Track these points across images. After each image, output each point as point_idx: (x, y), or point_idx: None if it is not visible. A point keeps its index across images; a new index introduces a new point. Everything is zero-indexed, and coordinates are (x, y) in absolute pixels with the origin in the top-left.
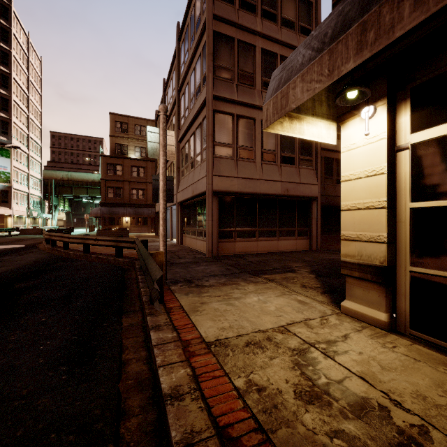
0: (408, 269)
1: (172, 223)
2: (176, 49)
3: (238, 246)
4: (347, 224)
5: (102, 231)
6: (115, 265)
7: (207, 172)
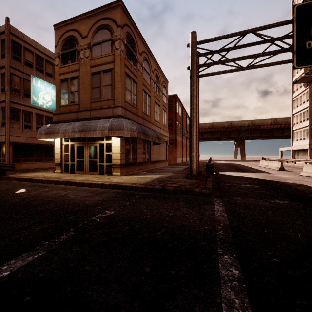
0: (64, 163)
1: None
2: None
3: (23, 165)
4: (55, 156)
5: None
6: None
7: (7, 134)
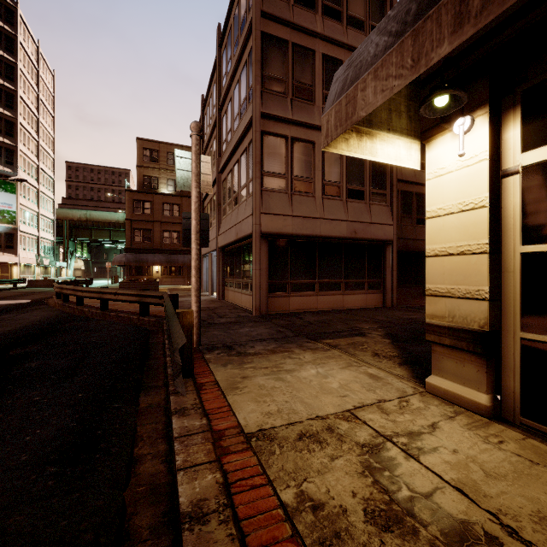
0: (518, 335)
1: (212, 273)
2: (216, 58)
3: (293, 302)
4: (434, 275)
5: (125, 283)
6: (138, 326)
7: (254, 210)
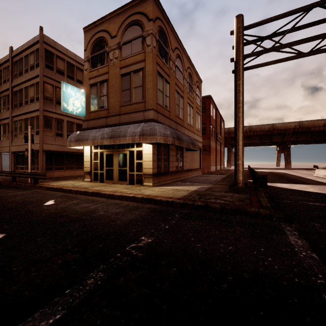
0: (93, 171)
1: (2, 163)
2: (9, 61)
3: (55, 173)
4: (85, 164)
5: None
6: None
7: (40, 142)
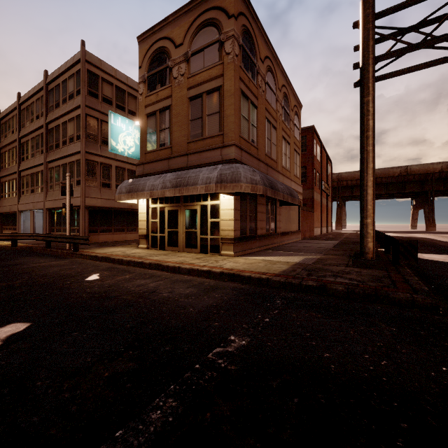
0: (151, 235)
1: (35, 224)
2: (43, 89)
3: (101, 237)
4: (140, 225)
5: None
6: (19, 250)
7: (82, 195)
